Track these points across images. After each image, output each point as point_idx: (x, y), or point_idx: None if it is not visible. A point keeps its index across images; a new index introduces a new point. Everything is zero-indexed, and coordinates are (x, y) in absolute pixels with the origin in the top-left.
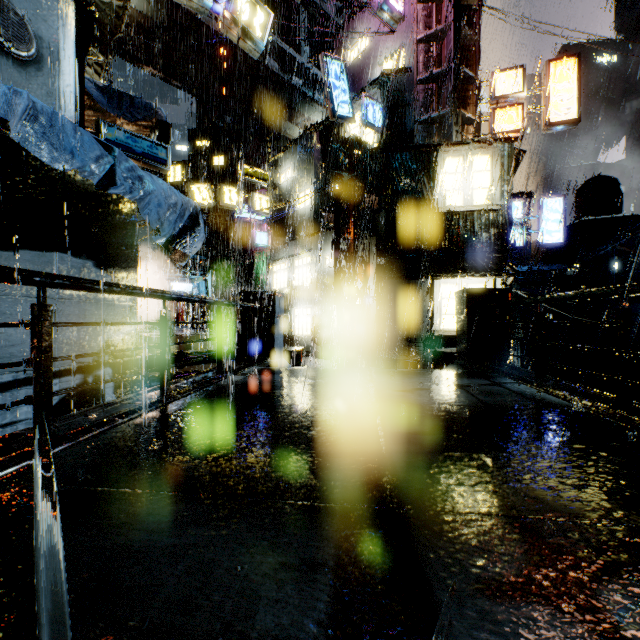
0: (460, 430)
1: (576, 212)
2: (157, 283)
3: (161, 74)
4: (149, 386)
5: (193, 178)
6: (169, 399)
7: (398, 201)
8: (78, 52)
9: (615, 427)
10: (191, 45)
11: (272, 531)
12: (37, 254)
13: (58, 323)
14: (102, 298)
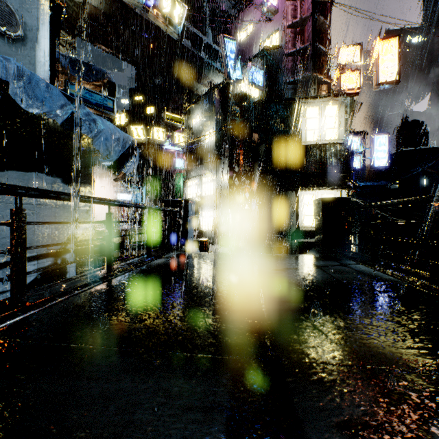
0: (319, 299)
1: (396, 145)
2: (108, 194)
3: (111, 50)
4: (101, 265)
5: (133, 122)
6: (112, 276)
7: (274, 137)
8: (51, 33)
9: (431, 297)
10: (131, 30)
11: (182, 378)
12: (21, 173)
13: (31, 222)
14: (67, 204)
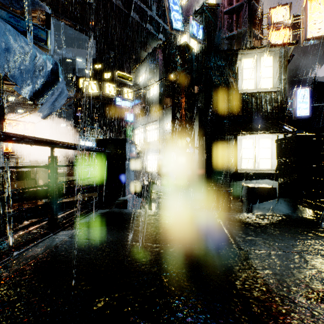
0: None
1: None
2: (72, 141)
3: (74, 26)
4: (25, 216)
5: None
6: None
7: (212, 86)
8: None
9: None
10: (88, 3)
11: None
12: None
13: None
14: None
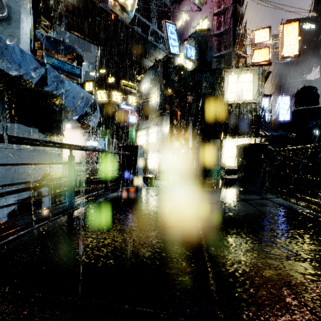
0: (254, 234)
1: (294, 105)
2: (80, 142)
3: (82, 36)
4: None
5: (98, 89)
6: (72, 209)
7: (203, 98)
8: (32, 16)
9: None
10: (96, 20)
11: None
12: (4, 124)
13: None
14: (43, 149)
